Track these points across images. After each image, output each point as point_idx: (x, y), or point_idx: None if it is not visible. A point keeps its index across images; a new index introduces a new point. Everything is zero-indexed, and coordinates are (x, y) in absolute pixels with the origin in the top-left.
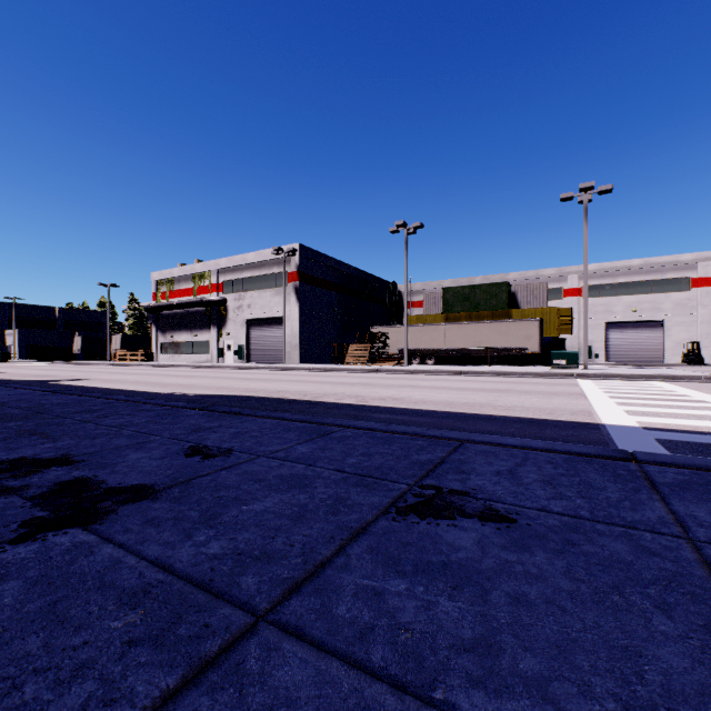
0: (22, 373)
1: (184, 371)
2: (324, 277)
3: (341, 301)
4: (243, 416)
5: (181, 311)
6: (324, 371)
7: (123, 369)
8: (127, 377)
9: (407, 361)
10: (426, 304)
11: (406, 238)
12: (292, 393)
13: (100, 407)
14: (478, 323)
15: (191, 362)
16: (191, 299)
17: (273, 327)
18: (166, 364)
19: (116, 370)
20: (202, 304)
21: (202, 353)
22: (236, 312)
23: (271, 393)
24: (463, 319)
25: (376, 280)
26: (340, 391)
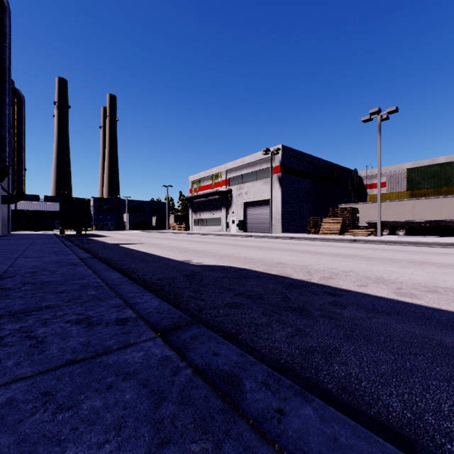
0: (117, 238)
1: (204, 238)
2: (300, 168)
3: (313, 186)
4: (245, 422)
5: (205, 199)
6: (305, 240)
7: (171, 235)
8: (166, 242)
9: (380, 232)
10: (388, 184)
11: (379, 123)
12: (292, 268)
13: (58, 298)
14: (453, 197)
15: (210, 231)
16: (210, 191)
17: (262, 207)
18: (195, 233)
19: (166, 236)
20: (217, 194)
21: (217, 226)
22: (237, 198)
23: (270, 267)
24: (430, 194)
25: (340, 169)
26: (346, 268)
